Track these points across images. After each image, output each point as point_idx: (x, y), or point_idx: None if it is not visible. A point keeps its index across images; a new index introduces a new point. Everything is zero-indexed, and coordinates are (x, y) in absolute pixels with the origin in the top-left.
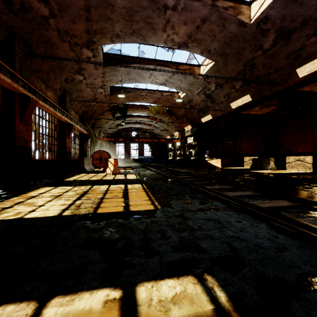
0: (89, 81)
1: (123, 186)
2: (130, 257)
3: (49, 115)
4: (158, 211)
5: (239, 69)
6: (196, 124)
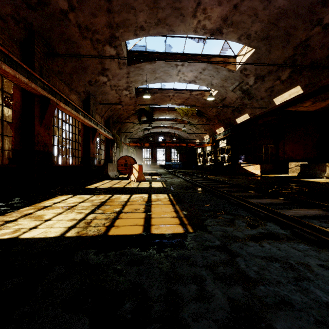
0: (113, 83)
1: (146, 197)
2: None
3: (74, 119)
4: (189, 237)
5: (287, 55)
6: (230, 126)
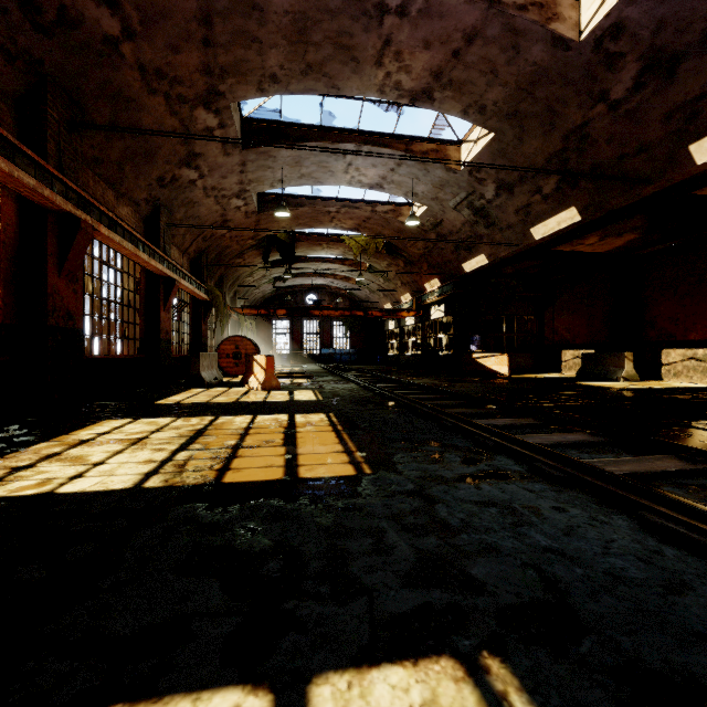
0: (211, 182)
1: (284, 419)
2: (296, 601)
3: (124, 258)
4: (364, 481)
5: (552, 149)
6: (451, 276)
